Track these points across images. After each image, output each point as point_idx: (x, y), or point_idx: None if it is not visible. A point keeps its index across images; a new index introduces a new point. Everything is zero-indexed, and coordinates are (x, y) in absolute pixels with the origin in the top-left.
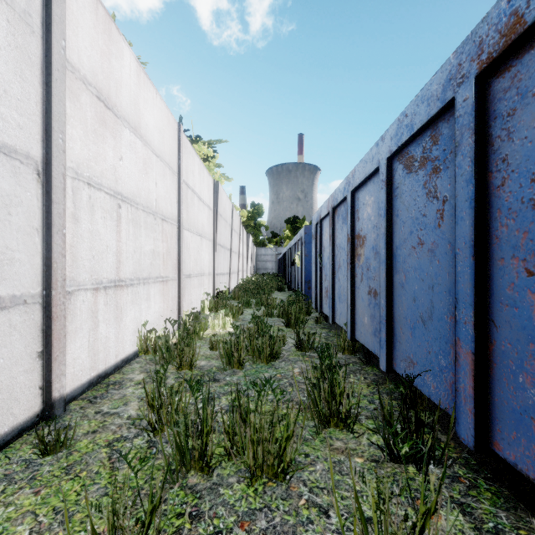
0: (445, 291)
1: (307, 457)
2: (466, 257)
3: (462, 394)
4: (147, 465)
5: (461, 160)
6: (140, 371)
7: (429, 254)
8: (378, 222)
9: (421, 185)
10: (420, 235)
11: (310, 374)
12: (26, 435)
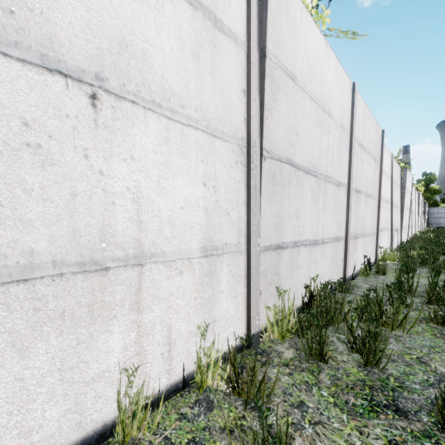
0: None
1: None
2: None
3: None
4: None
5: None
6: None
7: None
8: None
9: None
10: None
11: None
12: None
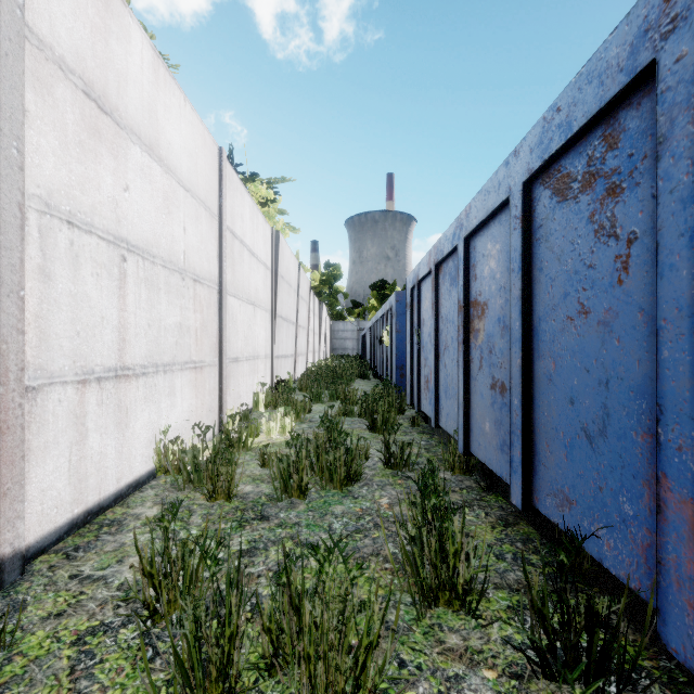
0: (631, 390)
1: (402, 668)
2: (682, 334)
3: (673, 571)
4: (132, 685)
5: (669, 166)
6: (153, 502)
7: (600, 329)
8: (507, 281)
9: (585, 218)
10: (582, 298)
11: (405, 508)
12: None
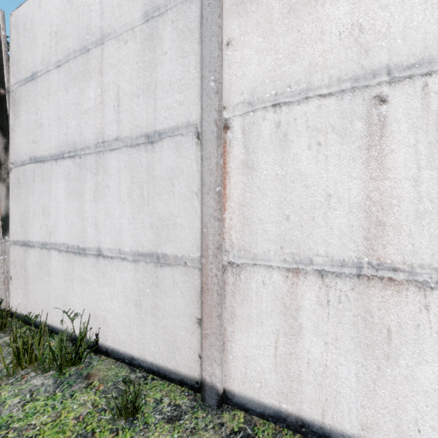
0: None
1: None
2: None
3: None
4: None
5: None
6: None
7: None
8: None
9: None
10: None
11: None
12: (182, 389)
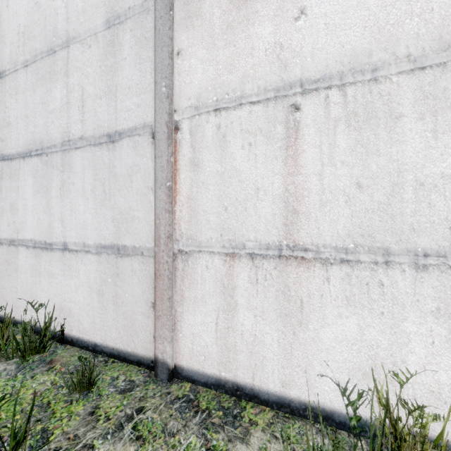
0: None
1: None
2: None
3: None
4: None
5: None
6: (279, 450)
7: None
8: None
9: None
10: None
11: None
12: (139, 368)
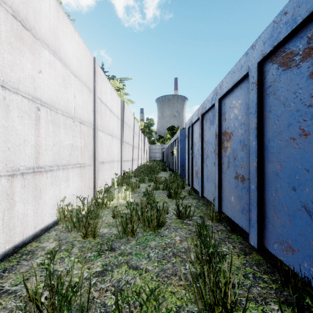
0: None
1: None
2: None
3: None
4: None
5: None
6: (53, 239)
7: None
8: (246, 120)
9: (305, 76)
10: (302, 126)
11: (189, 243)
12: None
